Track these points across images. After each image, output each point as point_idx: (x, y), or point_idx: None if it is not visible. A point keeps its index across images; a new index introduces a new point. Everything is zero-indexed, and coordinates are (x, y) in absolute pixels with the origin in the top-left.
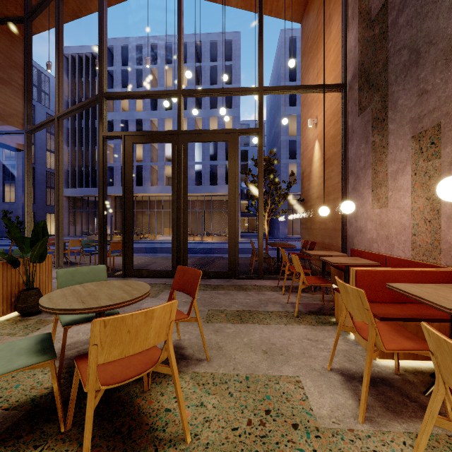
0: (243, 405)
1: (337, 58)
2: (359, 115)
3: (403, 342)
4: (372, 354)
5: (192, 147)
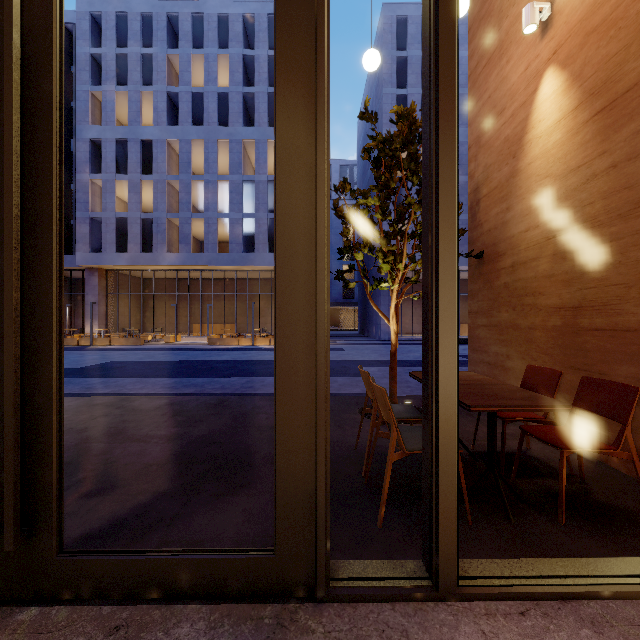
0: None
1: None
2: None
3: None
4: None
5: (238, 190)
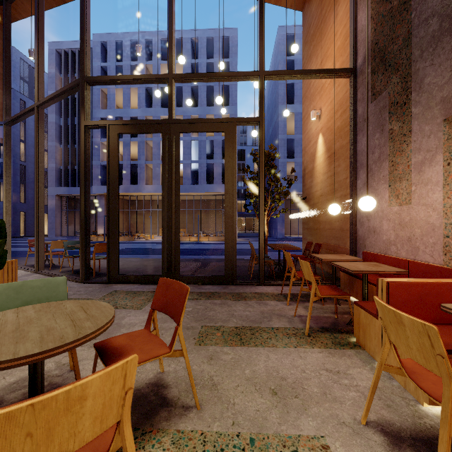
0: None
1: (344, 41)
2: (373, 101)
3: None
4: (451, 426)
5: (188, 146)
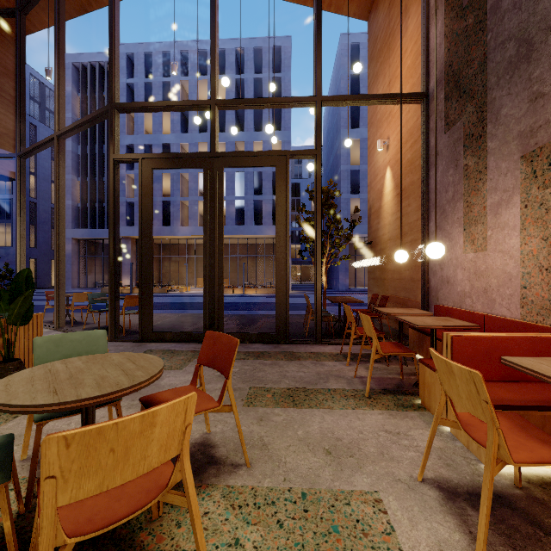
0: (298, 542)
1: (415, 60)
2: (446, 132)
3: (537, 448)
4: (494, 469)
5: (231, 179)
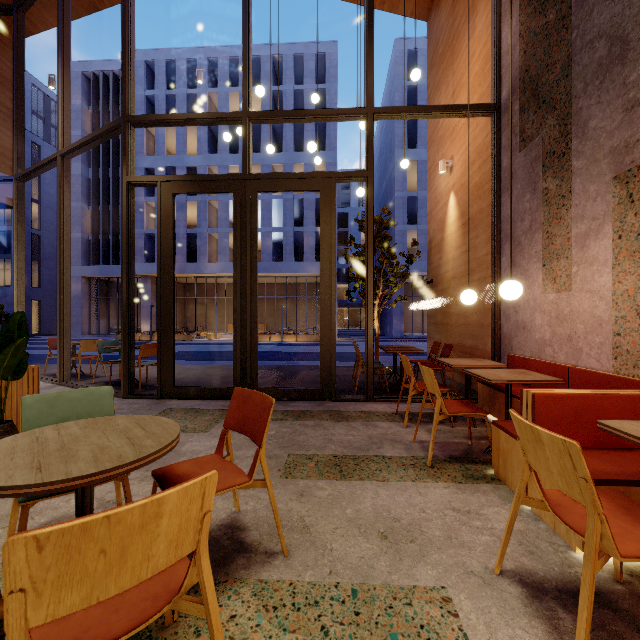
0: None
1: (484, 66)
2: (522, 149)
3: None
4: (595, 564)
5: (268, 207)
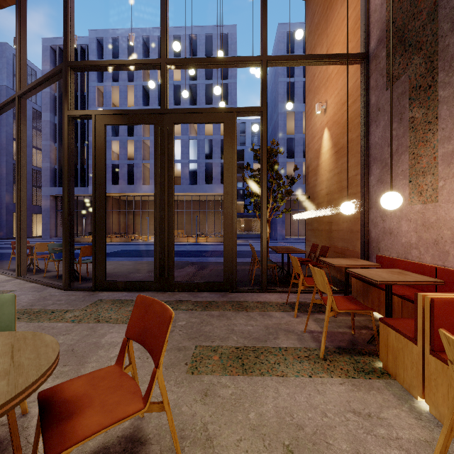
0: None
1: (354, 25)
2: (389, 88)
3: None
4: None
5: (186, 145)
